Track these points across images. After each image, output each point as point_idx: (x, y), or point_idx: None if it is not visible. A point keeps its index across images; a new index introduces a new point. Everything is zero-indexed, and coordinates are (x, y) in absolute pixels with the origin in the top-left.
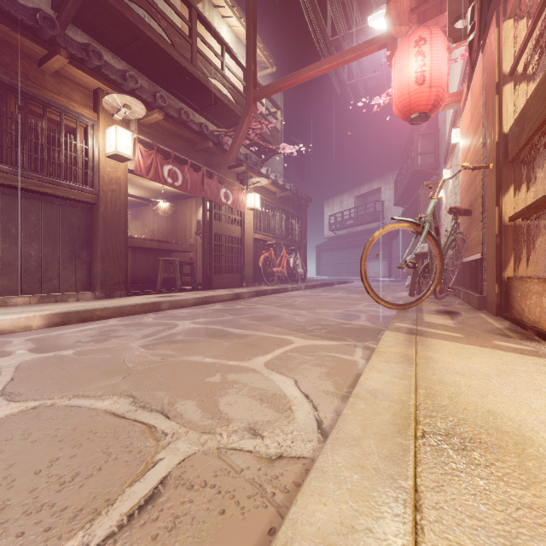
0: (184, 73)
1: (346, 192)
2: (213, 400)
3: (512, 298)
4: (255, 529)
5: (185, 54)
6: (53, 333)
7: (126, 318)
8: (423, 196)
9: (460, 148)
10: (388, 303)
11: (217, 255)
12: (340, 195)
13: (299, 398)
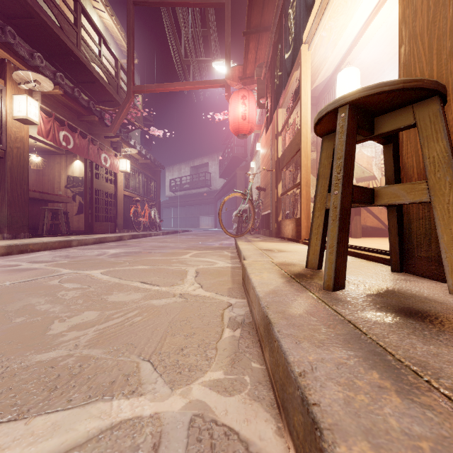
0: (70, 54)
1: (184, 162)
2: (184, 263)
3: (281, 229)
4: (228, 271)
5: (72, 39)
6: (16, 258)
7: (53, 251)
8: (239, 174)
9: (260, 153)
10: (231, 234)
11: (90, 207)
12: (179, 164)
13: (216, 261)
